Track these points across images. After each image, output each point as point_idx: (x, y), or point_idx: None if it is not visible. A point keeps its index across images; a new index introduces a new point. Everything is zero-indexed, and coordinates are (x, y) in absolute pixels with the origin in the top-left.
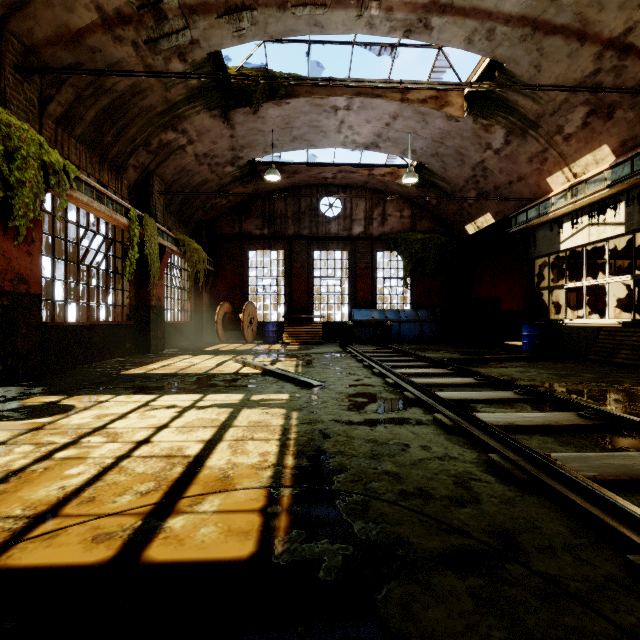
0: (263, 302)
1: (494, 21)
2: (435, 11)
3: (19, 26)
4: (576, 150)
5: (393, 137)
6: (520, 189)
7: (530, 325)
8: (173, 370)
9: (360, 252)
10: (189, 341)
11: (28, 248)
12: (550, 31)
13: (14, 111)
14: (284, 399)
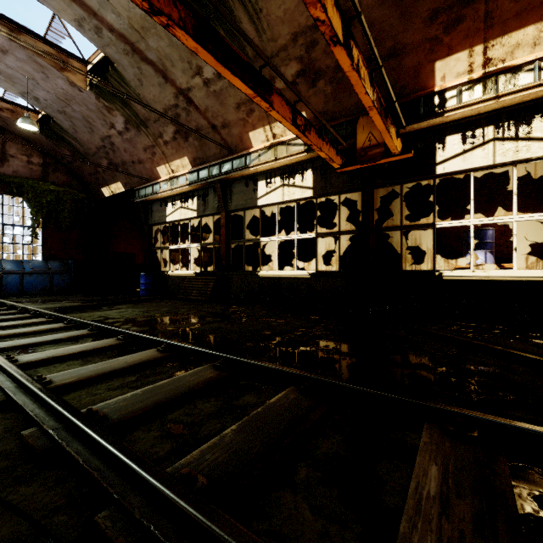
0: None
1: (100, 22)
2: None
3: None
4: (172, 154)
5: (5, 72)
6: (141, 170)
7: (146, 275)
8: None
9: None
10: None
11: None
12: (145, 59)
13: None
14: None
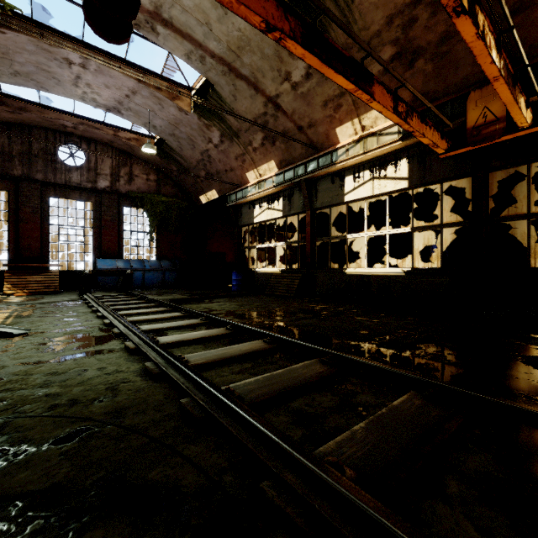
0: None
1: (204, 51)
2: (159, 21)
3: None
4: (260, 159)
5: (134, 109)
6: (232, 177)
7: (237, 272)
8: None
9: (106, 205)
10: None
11: None
12: (239, 76)
13: None
14: None
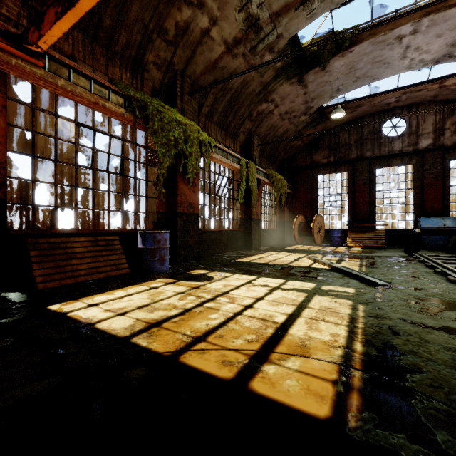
0: (329, 214)
1: None
2: None
3: (190, 71)
4: None
5: None
6: None
7: None
8: (265, 261)
9: (428, 163)
10: (275, 242)
11: (193, 189)
12: None
13: (188, 117)
14: (350, 292)
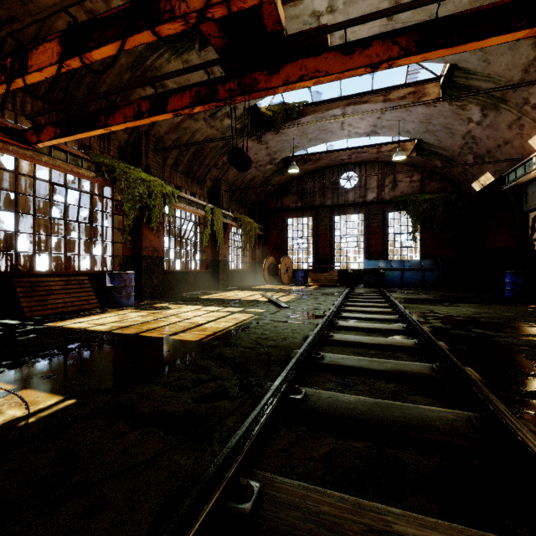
0: (297, 255)
1: None
2: None
3: (154, 131)
4: None
5: (386, 125)
6: (508, 151)
7: (511, 273)
8: (223, 297)
9: (372, 214)
10: (247, 282)
11: (158, 234)
12: None
13: (152, 171)
14: (260, 311)
